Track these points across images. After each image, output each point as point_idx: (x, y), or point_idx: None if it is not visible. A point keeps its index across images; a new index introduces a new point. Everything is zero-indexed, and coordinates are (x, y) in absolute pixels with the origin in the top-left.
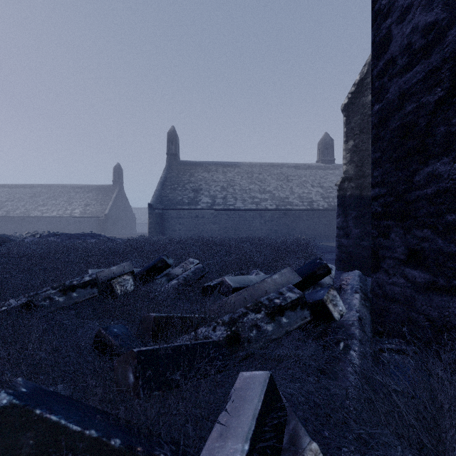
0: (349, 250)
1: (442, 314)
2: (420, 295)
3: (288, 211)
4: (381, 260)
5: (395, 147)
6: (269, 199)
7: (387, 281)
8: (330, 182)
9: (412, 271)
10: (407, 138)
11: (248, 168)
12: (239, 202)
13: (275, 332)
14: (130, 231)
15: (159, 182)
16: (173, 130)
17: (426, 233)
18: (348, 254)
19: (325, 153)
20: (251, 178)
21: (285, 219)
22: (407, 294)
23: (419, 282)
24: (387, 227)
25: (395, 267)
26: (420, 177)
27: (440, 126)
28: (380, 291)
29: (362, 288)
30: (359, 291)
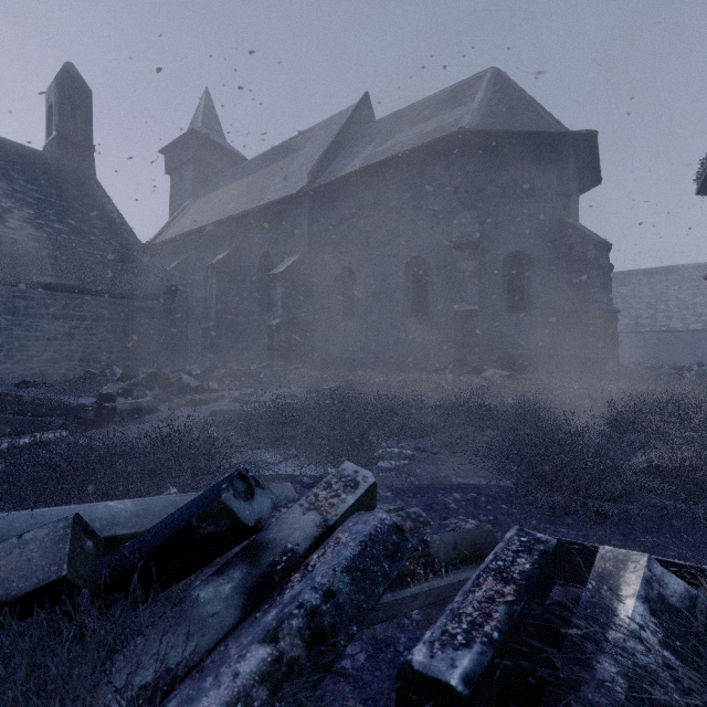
0: None
1: None
2: None
3: None
4: None
5: None
6: None
7: None
8: None
9: None
10: None
11: (692, 273)
12: (676, 322)
13: None
14: None
15: None
16: None
17: None
18: None
19: None
20: (696, 287)
21: None
22: None
23: None
24: None
25: None
26: None
27: None
28: None
29: None
30: None
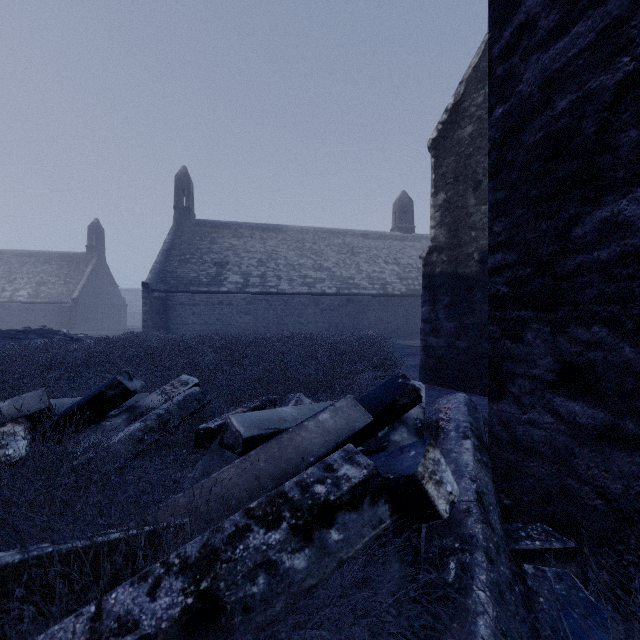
0: (439, 353)
1: (631, 489)
2: (584, 448)
3: (354, 296)
4: (507, 379)
5: (535, 177)
6: (327, 280)
7: (520, 417)
8: (410, 257)
9: (568, 403)
10: (559, 159)
11: (297, 234)
12: (285, 283)
13: (313, 569)
14: (116, 325)
15: (161, 249)
16: (185, 172)
17: (598, 333)
18: (437, 360)
19: (403, 218)
20: (301, 249)
21: (349, 308)
22: (559, 444)
23: (583, 424)
24: (518, 322)
25: (535, 393)
26: (586, 228)
27: (629, 129)
28: (505, 433)
29: (473, 426)
30: (470, 434)
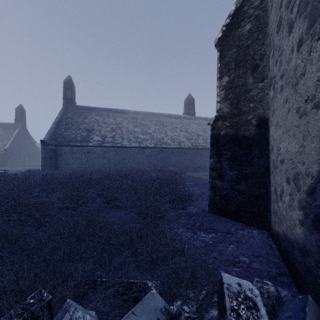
0: (223, 193)
1: None
2: None
3: (164, 148)
4: None
5: None
6: (149, 139)
7: None
8: (193, 128)
9: None
10: None
11: (133, 115)
12: (125, 141)
13: None
14: (33, 163)
15: (54, 121)
16: (69, 78)
17: None
18: (222, 197)
19: (189, 108)
20: (135, 122)
21: (161, 155)
22: None
23: None
24: None
25: None
26: None
27: None
28: None
29: None
30: None
